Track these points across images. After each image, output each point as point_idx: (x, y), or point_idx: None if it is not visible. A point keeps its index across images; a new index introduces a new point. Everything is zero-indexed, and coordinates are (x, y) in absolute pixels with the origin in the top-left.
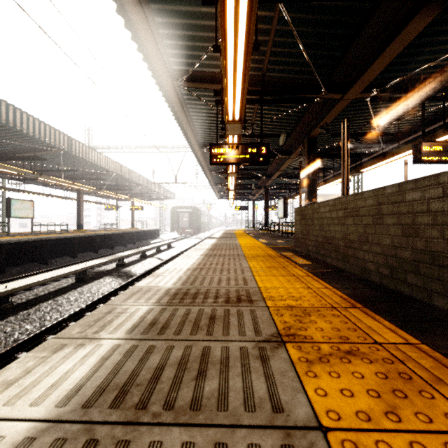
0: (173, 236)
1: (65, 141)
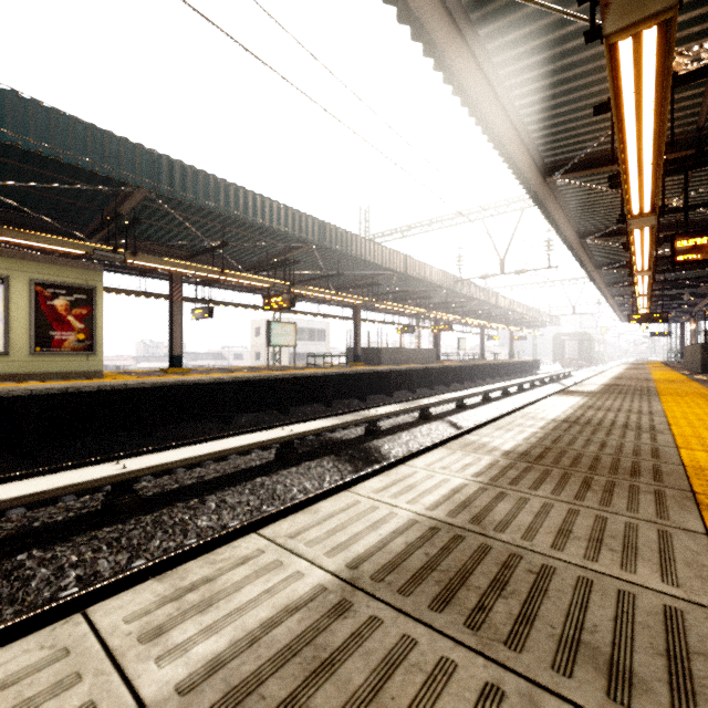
0: (554, 369)
1: (507, 302)
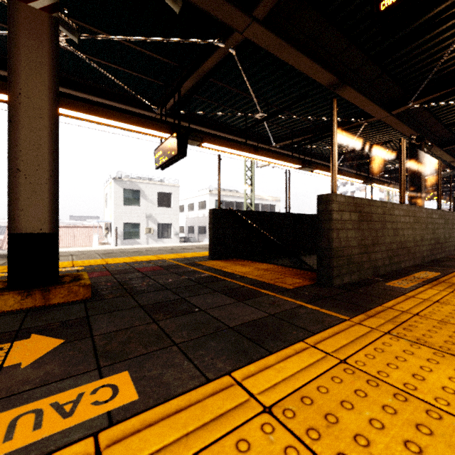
0: None
1: None
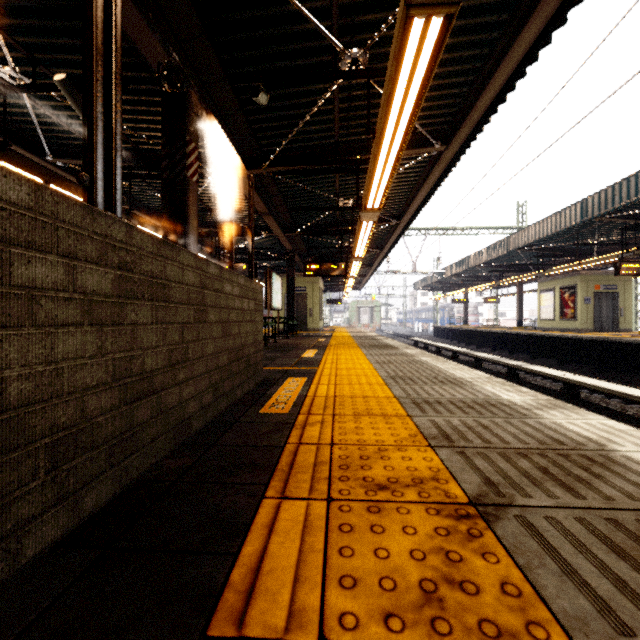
0: None
1: None
